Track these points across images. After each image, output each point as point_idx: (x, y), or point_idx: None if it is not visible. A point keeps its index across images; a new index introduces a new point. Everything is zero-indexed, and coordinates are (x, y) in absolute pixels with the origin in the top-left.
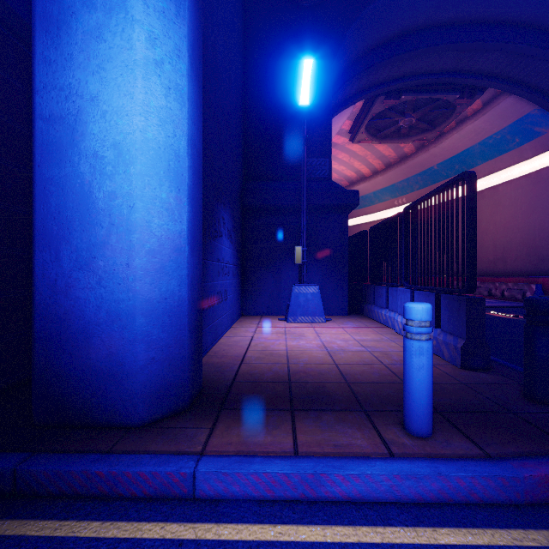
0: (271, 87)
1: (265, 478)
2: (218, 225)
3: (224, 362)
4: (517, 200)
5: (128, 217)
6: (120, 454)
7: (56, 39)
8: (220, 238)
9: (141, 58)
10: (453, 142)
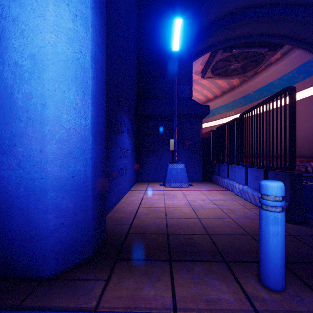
0: (155, 42)
1: None
2: (120, 125)
3: (122, 217)
4: (301, 112)
5: (41, 113)
6: (26, 310)
7: None
8: (122, 134)
9: None
10: (262, 78)
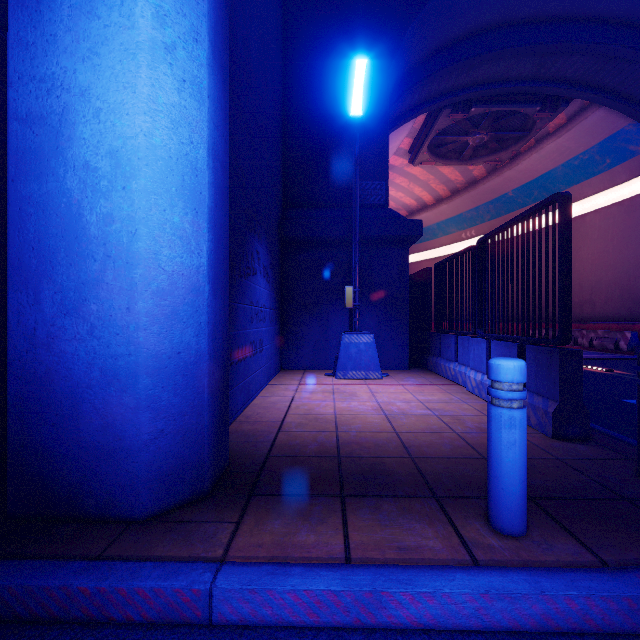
0: (316, 96)
1: (306, 597)
2: (251, 260)
3: (257, 430)
4: (608, 232)
5: (128, 247)
6: (114, 561)
7: (35, 15)
8: (254, 277)
9: (146, 40)
10: (531, 164)
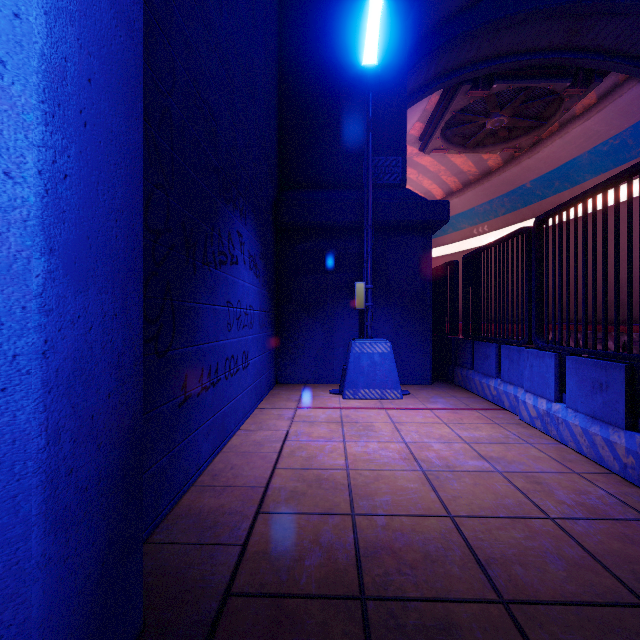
0: (319, 55)
1: None
2: (228, 243)
3: (223, 509)
4: None
5: None
6: None
7: None
8: (234, 267)
9: None
10: (554, 151)
